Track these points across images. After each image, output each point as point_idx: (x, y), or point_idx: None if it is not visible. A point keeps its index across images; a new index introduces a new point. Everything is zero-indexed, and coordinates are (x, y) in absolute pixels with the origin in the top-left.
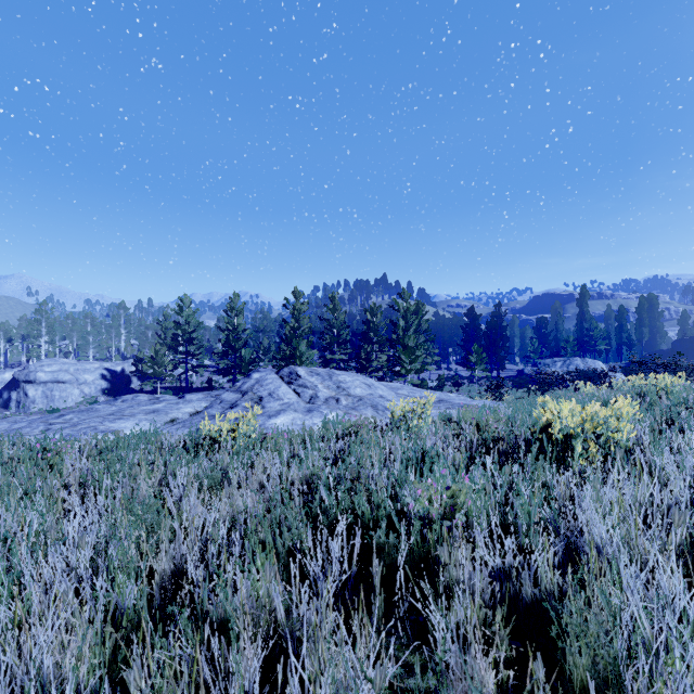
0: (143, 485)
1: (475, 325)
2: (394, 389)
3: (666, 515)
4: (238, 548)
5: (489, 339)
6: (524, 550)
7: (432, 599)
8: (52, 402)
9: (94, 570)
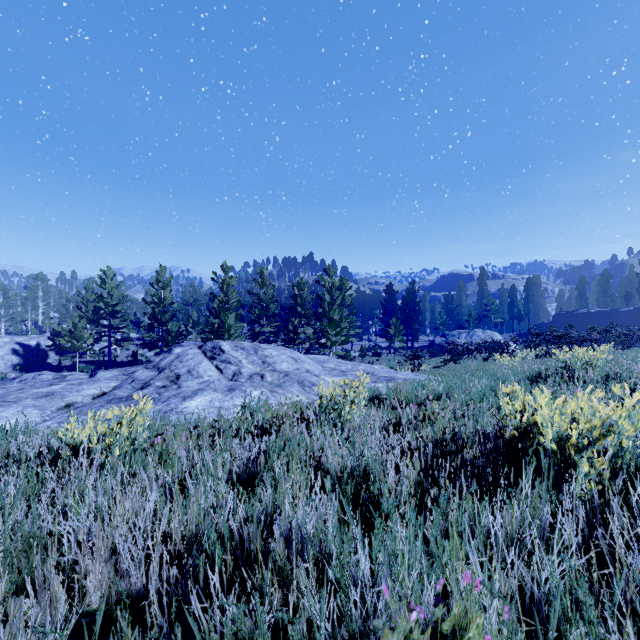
0: None
1: (393, 300)
2: (320, 363)
3: None
4: None
5: (405, 313)
6: None
7: None
8: None
9: None
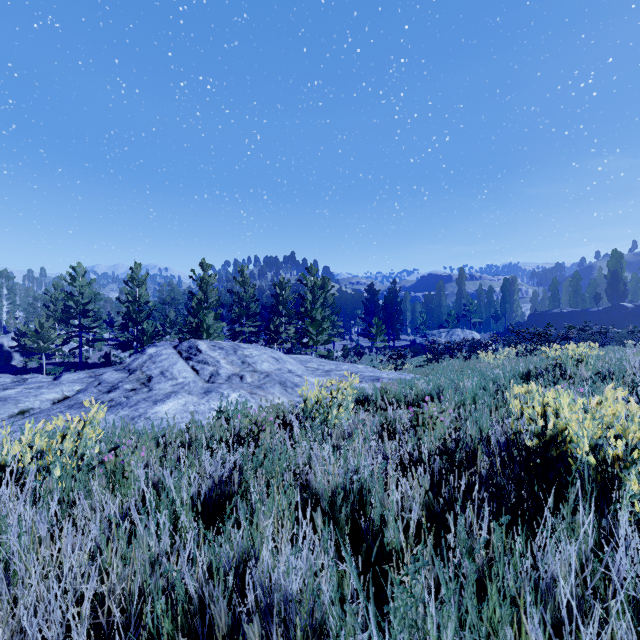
0: None
1: (374, 300)
2: (303, 362)
3: None
4: None
5: (387, 313)
6: None
7: None
8: None
9: None
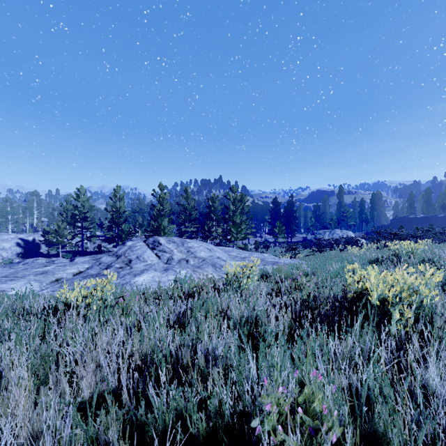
0: None
1: (277, 209)
2: (227, 252)
3: None
4: None
5: (286, 218)
6: None
7: None
8: None
9: None
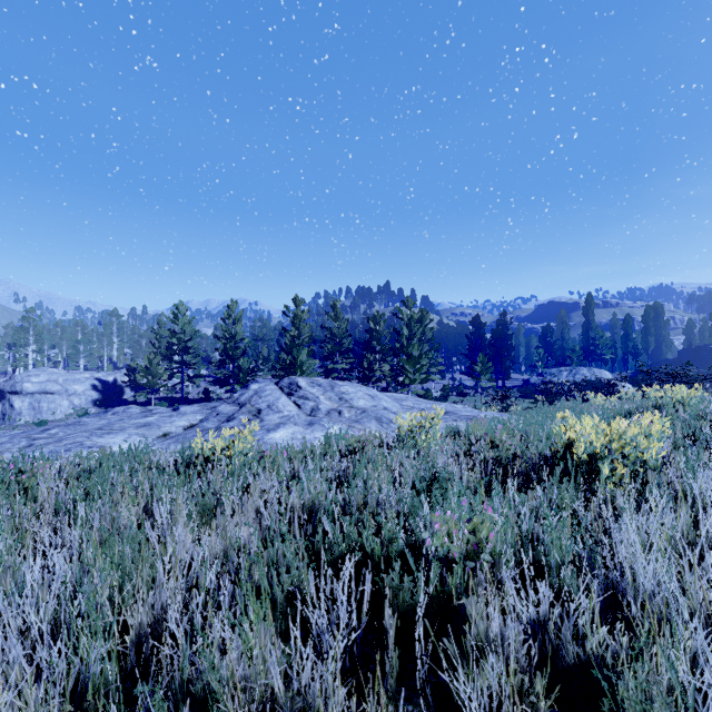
0: (125, 513)
1: (480, 334)
2: (398, 401)
3: (711, 549)
4: (227, 598)
5: (494, 348)
6: (556, 592)
7: (457, 660)
8: (40, 414)
9: (58, 625)
